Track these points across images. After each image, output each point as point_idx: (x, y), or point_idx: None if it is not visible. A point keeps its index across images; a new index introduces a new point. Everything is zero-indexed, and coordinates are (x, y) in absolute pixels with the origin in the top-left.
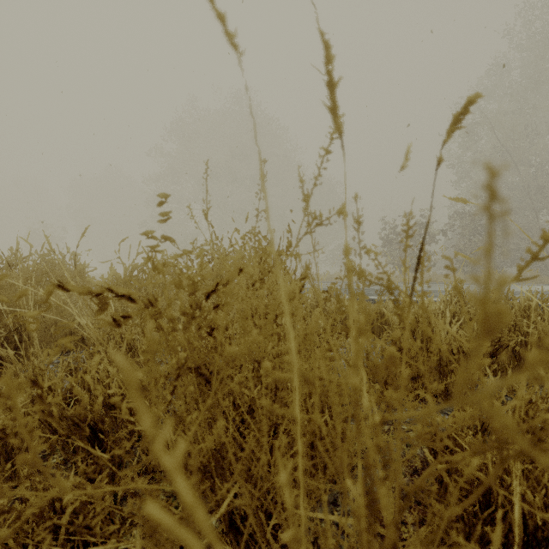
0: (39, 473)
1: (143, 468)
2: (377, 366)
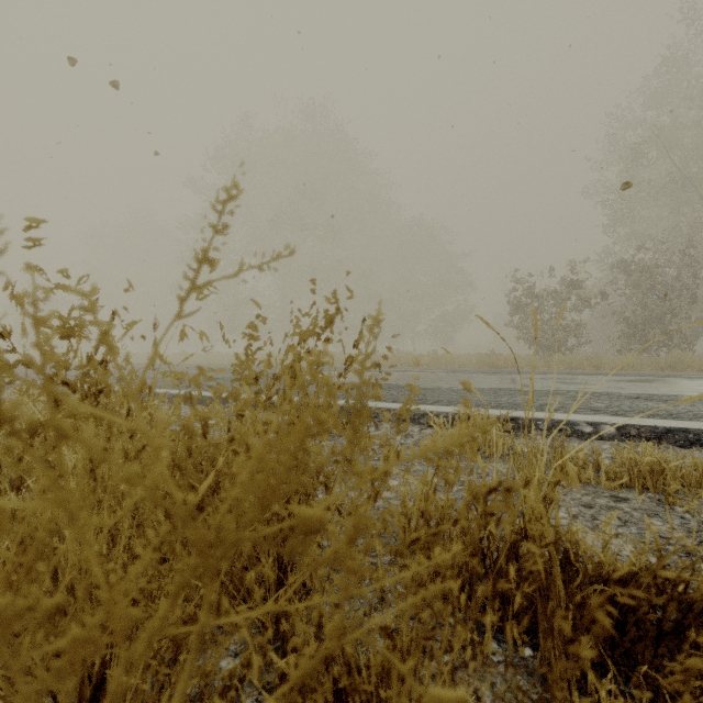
0: None
1: None
2: None
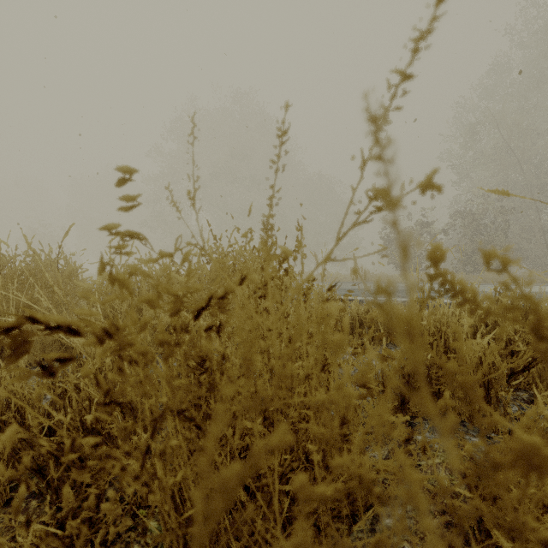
0: (10, 507)
1: (126, 508)
2: (488, 465)
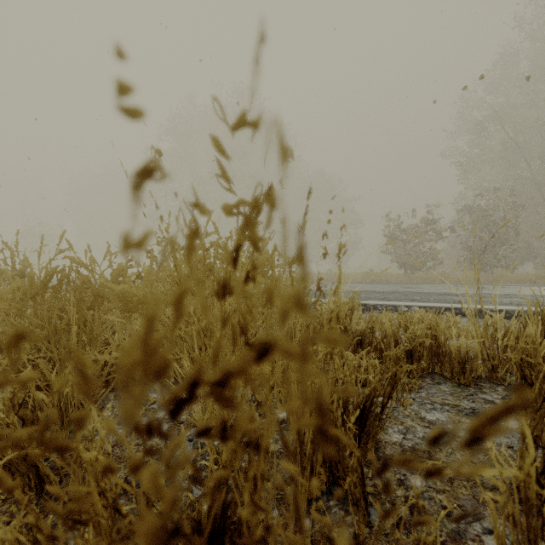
0: None
1: None
2: None
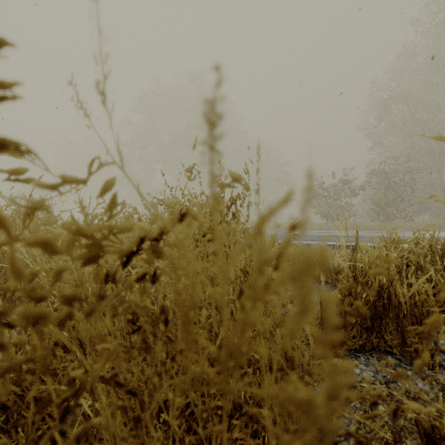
0: None
1: None
2: None
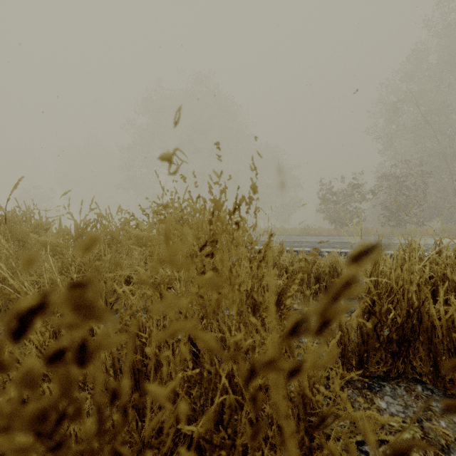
0: None
1: None
2: None
